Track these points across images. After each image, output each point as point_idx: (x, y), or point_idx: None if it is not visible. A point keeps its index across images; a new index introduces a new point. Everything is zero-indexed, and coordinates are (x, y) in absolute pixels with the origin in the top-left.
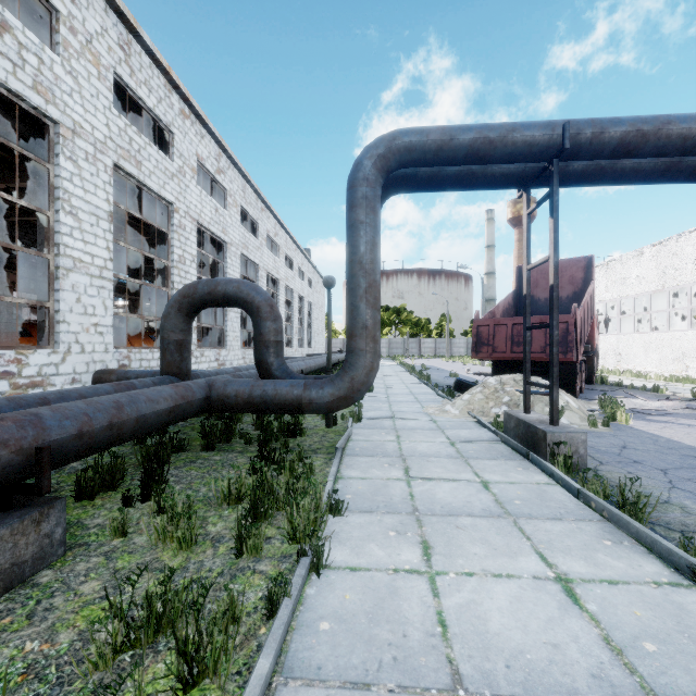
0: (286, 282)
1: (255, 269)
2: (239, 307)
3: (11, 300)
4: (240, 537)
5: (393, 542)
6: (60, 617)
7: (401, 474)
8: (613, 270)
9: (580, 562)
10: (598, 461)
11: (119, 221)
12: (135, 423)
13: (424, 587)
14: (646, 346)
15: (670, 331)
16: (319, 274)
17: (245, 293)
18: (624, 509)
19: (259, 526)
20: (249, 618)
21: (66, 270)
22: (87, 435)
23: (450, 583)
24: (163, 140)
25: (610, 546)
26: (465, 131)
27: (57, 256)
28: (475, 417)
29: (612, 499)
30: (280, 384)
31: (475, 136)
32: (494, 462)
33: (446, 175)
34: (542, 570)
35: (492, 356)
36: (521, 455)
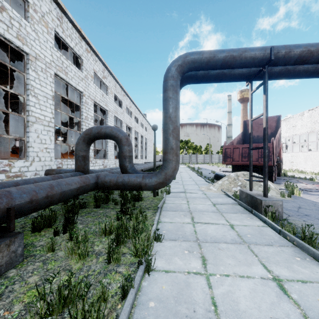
0: (135, 129)
1: (120, 122)
2: (112, 139)
3: (6, 136)
4: (109, 254)
5: (186, 256)
6: (16, 296)
7: (190, 220)
8: (289, 122)
9: (285, 270)
10: (287, 215)
11: (59, 101)
12: (60, 195)
13: (204, 282)
14: (305, 158)
15: (317, 151)
16: (150, 125)
17: (114, 132)
18: (304, 240)
19: (119, 248)
20: (112, 298)
21: (32, 122)
22: (35, 201)
23: (217, 280)
24: (78, 63)
25: (299, 260)
26: (221, 52)
27: (28, 116)
28: (225, 192)
29: (297, 235)
30: (131, 176)
31: (226, 54)
32: (235, 215)
33: (211, 75)
34: (265, 274)
35: (232, 163)
36: (248, 211)
